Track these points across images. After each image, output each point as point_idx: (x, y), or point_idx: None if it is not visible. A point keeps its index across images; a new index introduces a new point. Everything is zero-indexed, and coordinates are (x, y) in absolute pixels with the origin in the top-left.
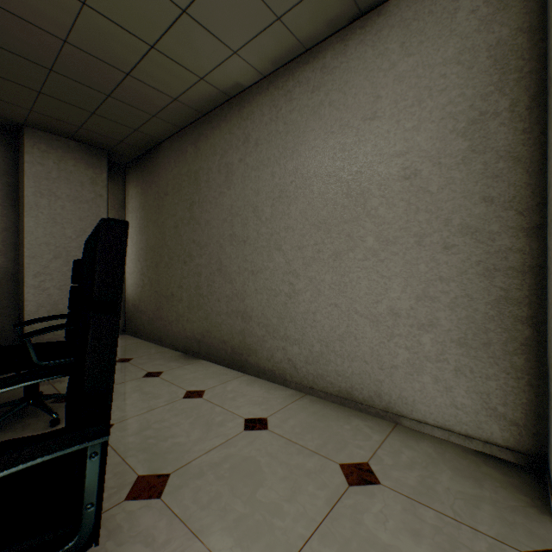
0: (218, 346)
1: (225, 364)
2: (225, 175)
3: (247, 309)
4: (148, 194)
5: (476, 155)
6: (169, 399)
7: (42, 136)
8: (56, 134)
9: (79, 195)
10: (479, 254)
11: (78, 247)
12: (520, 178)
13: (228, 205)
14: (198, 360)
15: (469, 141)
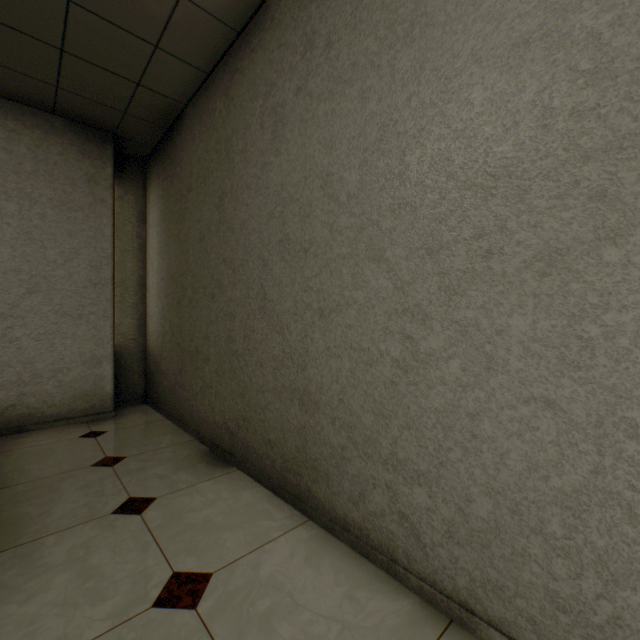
0: (260, 449)
1: (271, 486)
2: (271, 130)
3: (309, 386)
4: (169, 195)
5: None
6: (120, 608)
7: (9, 108)
8: (30, 104)
9: (69, 198)
10: None
11: (66, 277)
12: None
13: (276, 185)
14: (229, 467)
15: None
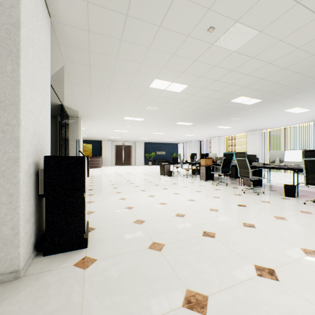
0: None
1: None
2: None
3: None
4: None
5: (52, 142)
6: None
7: None
8: None
9: None
10: (53, 155)
11: None
12: (57, 146)
13: None
14: None
15: (51, 140)
